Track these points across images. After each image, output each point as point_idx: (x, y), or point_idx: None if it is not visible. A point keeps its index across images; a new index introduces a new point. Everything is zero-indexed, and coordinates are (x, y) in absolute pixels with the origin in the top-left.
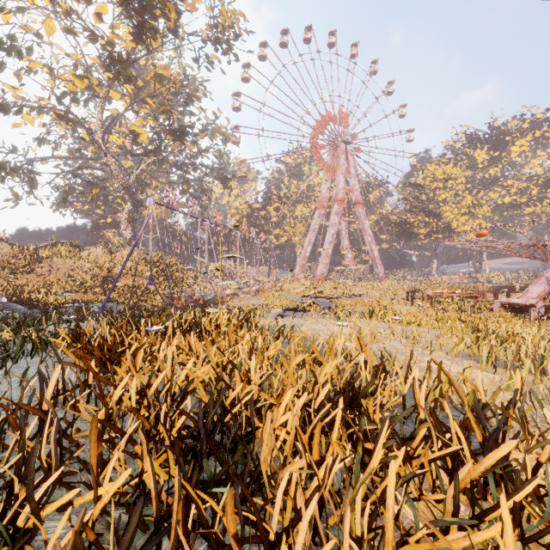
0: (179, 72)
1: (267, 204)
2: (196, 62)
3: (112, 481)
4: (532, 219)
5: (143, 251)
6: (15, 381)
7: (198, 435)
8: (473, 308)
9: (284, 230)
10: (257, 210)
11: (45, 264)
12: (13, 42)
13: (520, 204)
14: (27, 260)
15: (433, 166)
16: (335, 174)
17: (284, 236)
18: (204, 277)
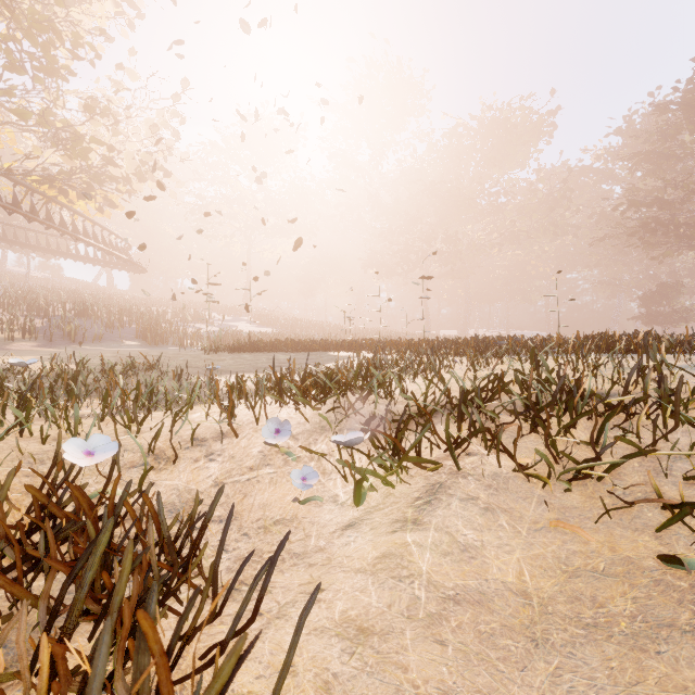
0: None
1: None
2: None
3: None
4: None
5: None
6: None
7: None
8: None
9: None
10: None
11: None
12: None
13: None
14: None
15: None
16: None
17: None
18: None
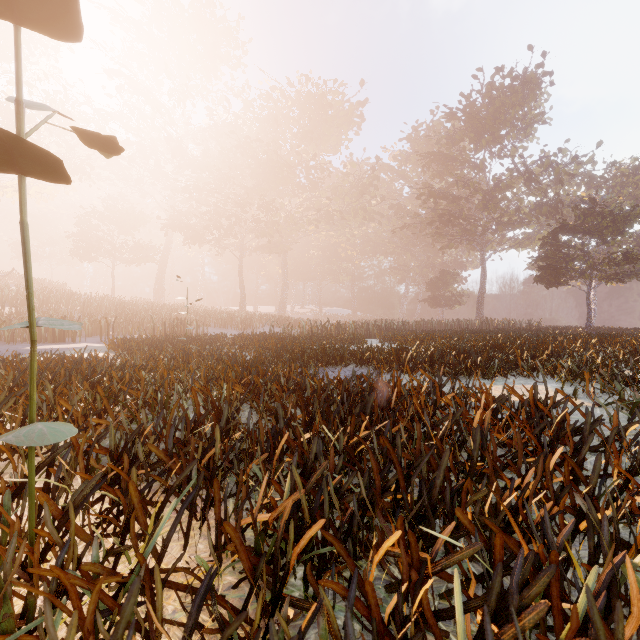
0: None
1: None
2: None
3: None
4: None
5: None
6: None
7: None
8: None
9: None
10: None
11: None
12: None
13: None
14: None
15: None
16: None
17: None
18: None
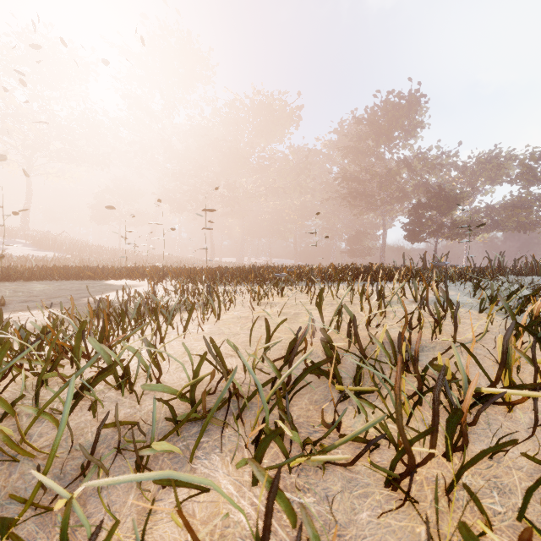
0: None
1: None
2: None
3: None
4: None
5: None
6: None
7: None
8: None
9: None
10: None
11: None
12: None
13: None
14: None
15: None
16: None
17: None
18: None
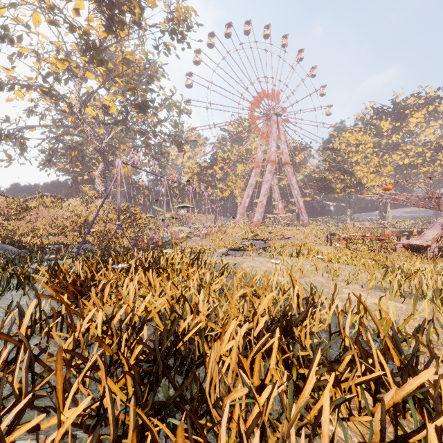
0: (142, 57)
1: (214, 164)
2: (156, 49)
3: (77, 403)
4: (426, 177)
5: (113, 202)
6: (1, 311)
7: (153, 360)
8: (380, 248)
9: (228, 185)
10: (205, 169)
11: (33, 212)
12: (6, 31)
13: (417, 164)
14: (18, 209)
15: (347, 134)
16: (268, 140)
17: (227, 190)
18: (162, 223)
